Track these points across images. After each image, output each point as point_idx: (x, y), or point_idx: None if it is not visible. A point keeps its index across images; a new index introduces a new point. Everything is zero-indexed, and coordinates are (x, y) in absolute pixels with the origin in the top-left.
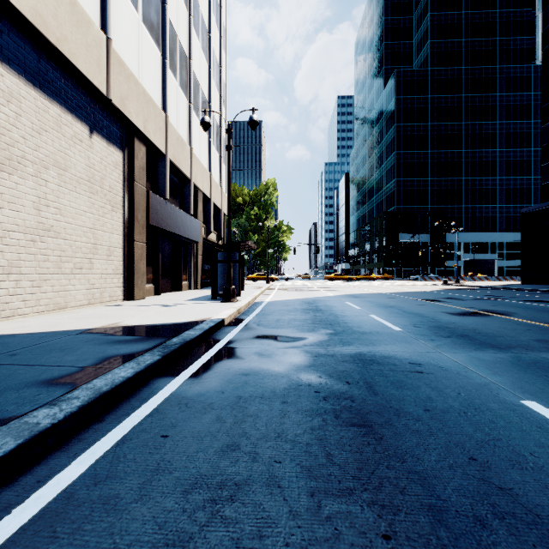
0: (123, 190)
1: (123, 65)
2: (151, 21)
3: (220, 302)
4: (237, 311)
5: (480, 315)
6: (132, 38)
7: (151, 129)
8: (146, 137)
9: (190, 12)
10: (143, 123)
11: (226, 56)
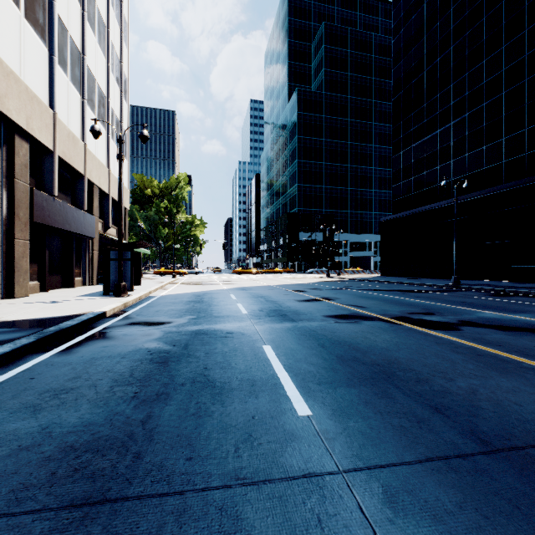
0: (0, 186)
1: (0, 63)
2: (35, 17)
3: (111, 297)
4: (123, 305)
5: (316, 301)
6: (12, 34)
7: (35, 126)
8: (29, 134)
9: (83, 7)
10: (26, 120)
11: (128, 50)
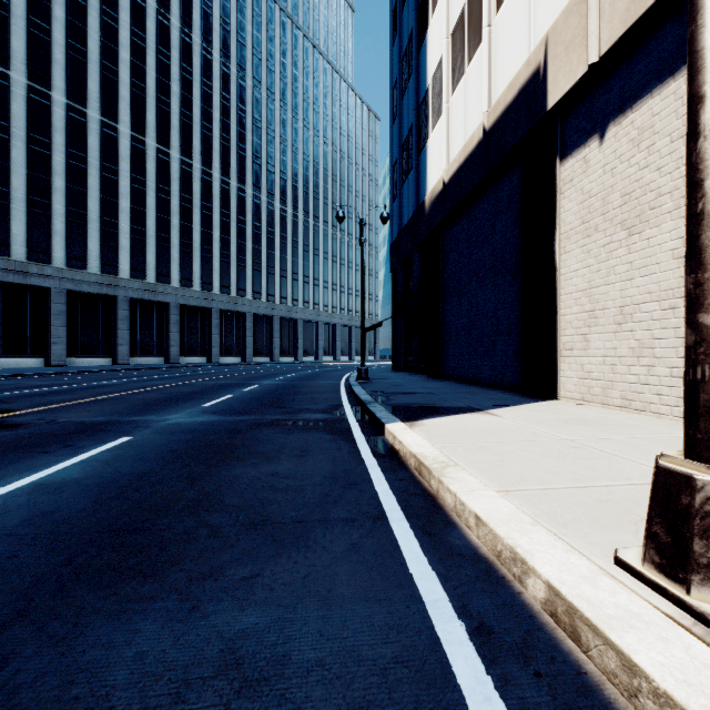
0: None
1: None
2: None
3: None
4: (414, 456)
5: None
6: None
7: None
8: None
9: None
10: None
11: None
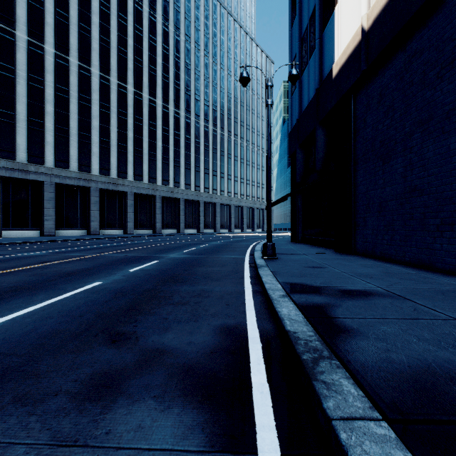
0: None
1: None
2: None
3: None
4: None
5: None
6: None
7: None
8: None
9: None
10: None
11: None
